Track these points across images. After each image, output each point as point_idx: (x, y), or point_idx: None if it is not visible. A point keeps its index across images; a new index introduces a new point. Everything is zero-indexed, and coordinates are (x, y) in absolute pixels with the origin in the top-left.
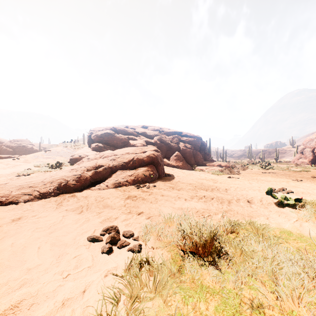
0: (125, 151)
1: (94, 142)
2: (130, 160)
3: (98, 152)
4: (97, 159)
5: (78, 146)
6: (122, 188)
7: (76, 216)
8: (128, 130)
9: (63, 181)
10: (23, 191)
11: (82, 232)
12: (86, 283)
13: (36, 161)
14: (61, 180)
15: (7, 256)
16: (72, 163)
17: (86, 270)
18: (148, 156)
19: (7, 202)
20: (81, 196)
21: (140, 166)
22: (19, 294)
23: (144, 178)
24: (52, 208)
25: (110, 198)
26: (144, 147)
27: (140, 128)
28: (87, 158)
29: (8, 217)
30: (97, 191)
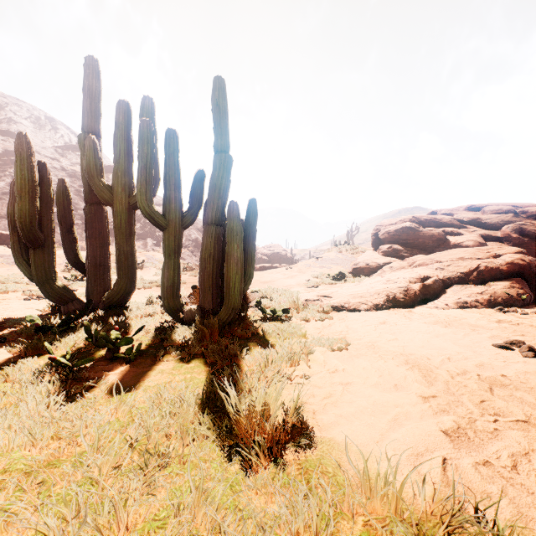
0: (453, 255)
1: (382, 243)
2: (472, 270)
3: (393, 258)
4: (404, 268)
5: (356, 251)
6: (472, 310)
7: (445, 328)
8: (441, 218)
9: (389, 293)
10: (358, 300)
11: (475, 341)
12: (535, 367)
13: (310, 271)
14: (388, 293)
15: (421, 342)
16: (355, 274)
17: (522, 363)
18: (510, 262)
19: (351, 309)
20: (422, 313)
21: (493, 280)
22: (476, 360)
23: (507, 300)
24: (403, 318)
25: (468, 319)
26: (492, 247)
27: (463, 212)
28: (389, 266)
29: (371, 320)
30: (435, 309)
